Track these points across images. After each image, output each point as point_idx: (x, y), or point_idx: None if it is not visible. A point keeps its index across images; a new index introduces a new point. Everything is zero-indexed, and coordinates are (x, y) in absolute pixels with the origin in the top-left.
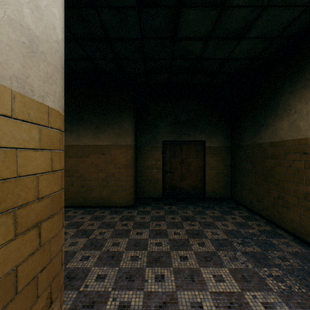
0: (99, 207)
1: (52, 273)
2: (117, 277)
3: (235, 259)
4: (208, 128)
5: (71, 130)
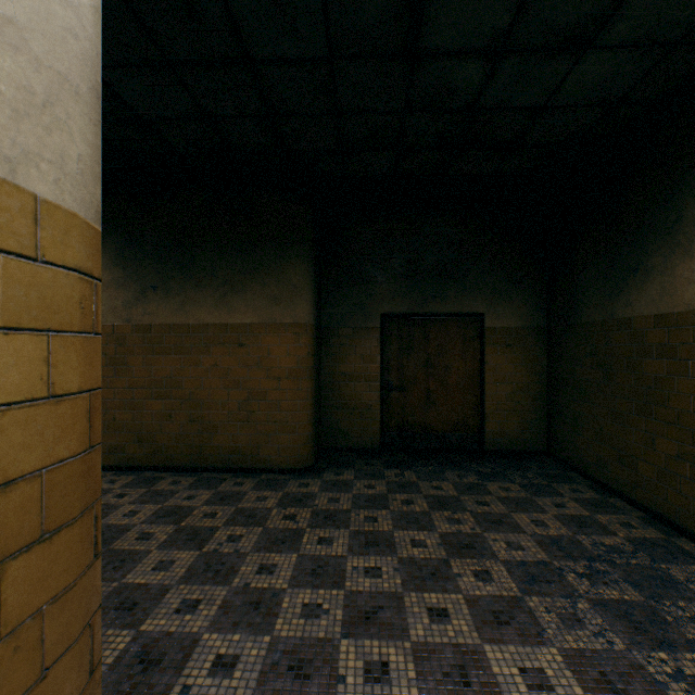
0: (230, 471)
1: None
2: (267, 666)
3: (574, 621)
4: (491, 282)
5: (167, 290)
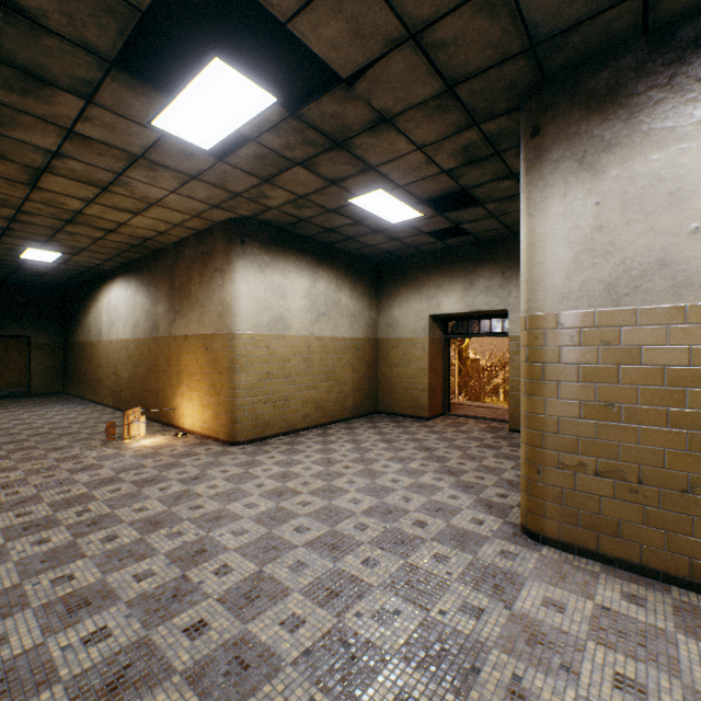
0: None
1: None
2: None
3: (27, 407)
4: (36, 323)
5: None
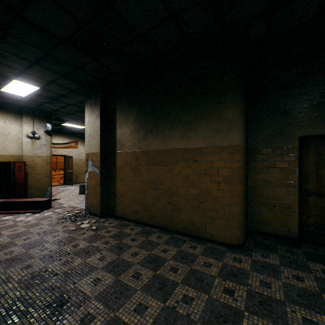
0: (188, 236)
1: None
2: None
3: None
4: None
5: (156, 131)
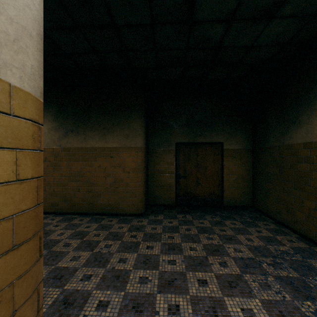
0: (106, 215)
1: None
2: (122, 306)
3: (266, 286)
4: (227, 128)
5: (77, 131)
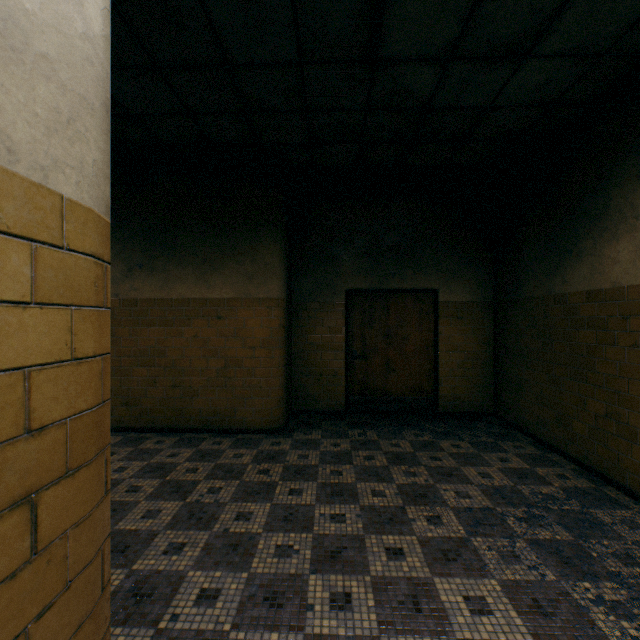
0: (209, 431)
1: (73, 616)
2: (245, 597)
3: (513, 557)
4: (445, 261)
5: (152, 267)
